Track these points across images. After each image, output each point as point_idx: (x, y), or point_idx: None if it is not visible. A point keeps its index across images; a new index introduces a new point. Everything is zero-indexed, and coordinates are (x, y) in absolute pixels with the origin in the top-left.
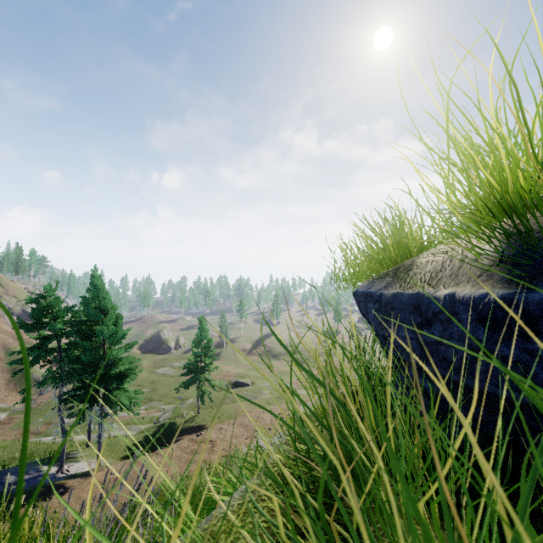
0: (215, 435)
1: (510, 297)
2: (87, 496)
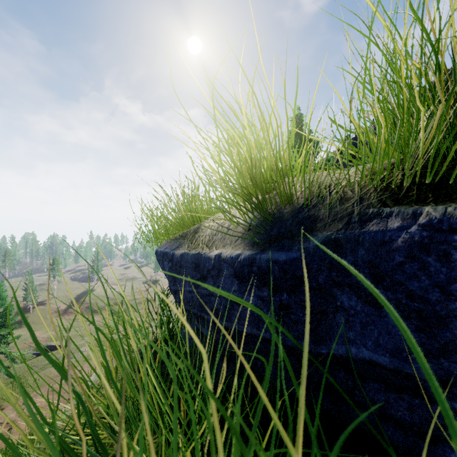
0: (14, 415)
1: (252, 257)
2: None
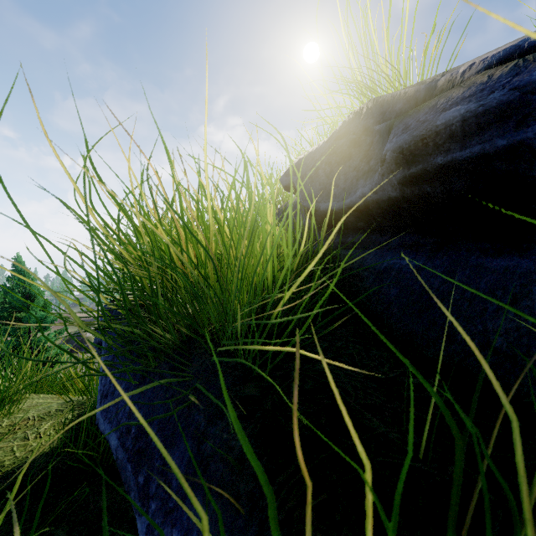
0: None
1: None
2: None
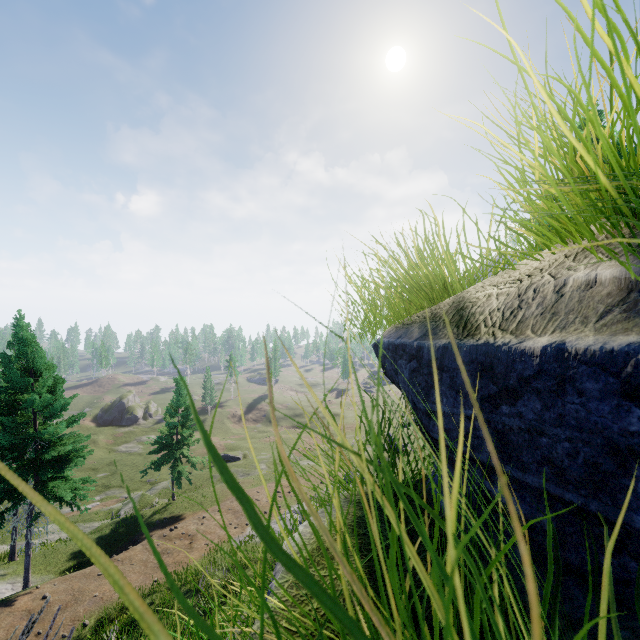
0: (194, 527)
1: None
2: (5, 634)
